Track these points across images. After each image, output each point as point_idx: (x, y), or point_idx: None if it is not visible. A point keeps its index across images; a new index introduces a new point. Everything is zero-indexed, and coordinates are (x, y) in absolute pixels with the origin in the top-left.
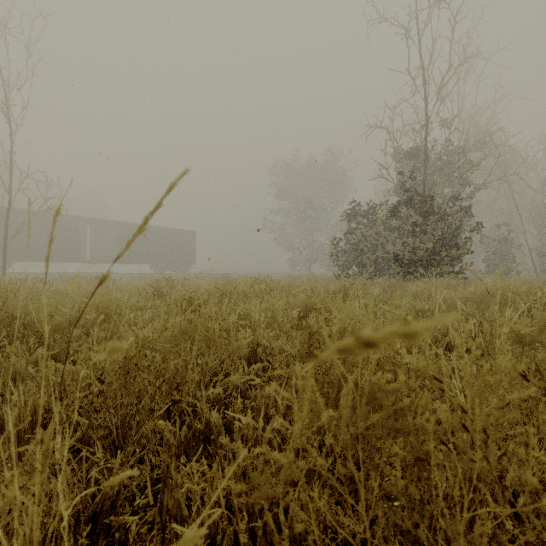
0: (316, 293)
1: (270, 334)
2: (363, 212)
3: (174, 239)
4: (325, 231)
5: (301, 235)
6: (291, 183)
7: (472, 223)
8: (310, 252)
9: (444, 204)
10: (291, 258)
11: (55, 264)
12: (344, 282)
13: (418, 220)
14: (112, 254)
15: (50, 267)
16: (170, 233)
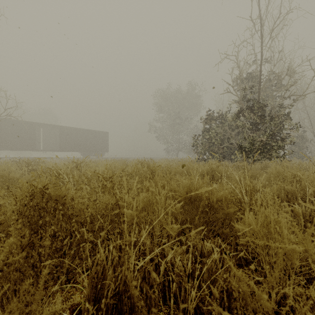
0: (190, 173)
1: (147, 259)
2: (214, 117)
3: (95, 136)
4: (187, 132)
5: (172, 134)
6: (166, 103)
7: (291, 123)
8: (178, 145)
9: (273, 110)
10: (166, 148)
11: (23, 152)
12: (211, 165)
13: (255, 121)
14: (56, 146)
15: (20, 154)
16: (92, 133)
